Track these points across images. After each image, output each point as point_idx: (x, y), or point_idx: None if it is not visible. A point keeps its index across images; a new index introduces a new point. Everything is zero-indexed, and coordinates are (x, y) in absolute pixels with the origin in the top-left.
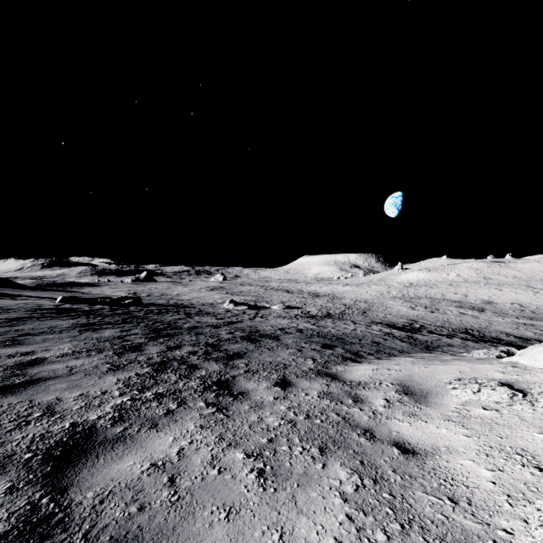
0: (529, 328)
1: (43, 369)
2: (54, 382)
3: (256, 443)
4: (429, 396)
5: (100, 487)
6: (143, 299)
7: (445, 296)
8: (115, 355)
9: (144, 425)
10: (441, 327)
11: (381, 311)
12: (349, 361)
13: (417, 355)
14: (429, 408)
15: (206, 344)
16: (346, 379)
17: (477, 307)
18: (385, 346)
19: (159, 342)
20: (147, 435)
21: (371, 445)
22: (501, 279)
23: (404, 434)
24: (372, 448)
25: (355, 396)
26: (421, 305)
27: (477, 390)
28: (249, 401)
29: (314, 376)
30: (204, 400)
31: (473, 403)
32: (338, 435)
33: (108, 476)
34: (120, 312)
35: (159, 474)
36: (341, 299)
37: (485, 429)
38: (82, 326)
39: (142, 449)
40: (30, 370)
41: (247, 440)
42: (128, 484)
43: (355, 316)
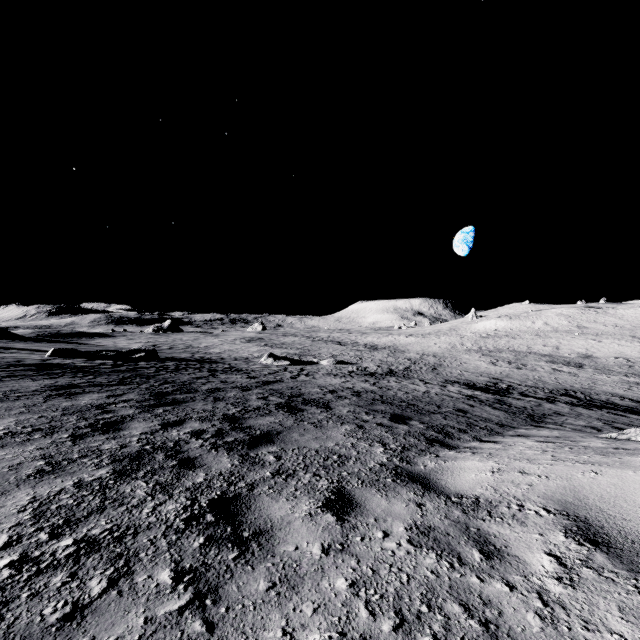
0: None
1: None
2: None
3: None
4: None
5: None
6: (163, 353)
7: (532, 349)
8: (69, 441)
9: None
10: (534, 388)
11: (455, 367)
12: (439, 446)
13: (528, 431)
14: None
15: (223, 418)
16: (448, 490)
17: (573, 362)
18: (475, 416)
19: (154, 414)
20: None
21: None
22: (598, 328)
23: None
24: None
25: (479, 538)
26: (503, 359)
27: None
28: (271, 562)
29: (391, 481)
30: (174, 559)
31: None
32: None
33: None
34: (123, 369)
35: None
36: (404, 352)
37: None
38: (57, 389)
39: None
40: None
41: None
42: None
43: (424, 374)
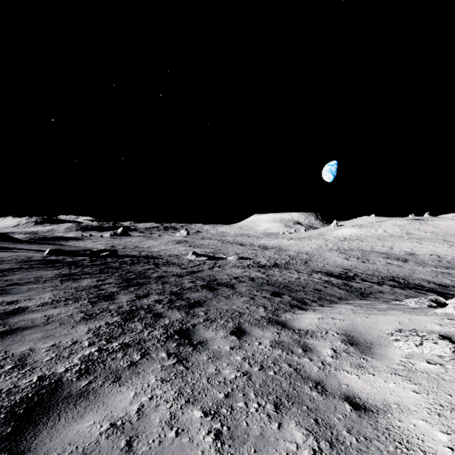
0: (446, 276)
1: (23, 318)
2: (31, 331)
3: (213, 398)
4: (374, 347)
5: (57, 453)
6: (119, 251)
7: (374, 248)
8: (90, 304)
9: (108, 378)
10: (372, 276)
11: (320, 262)
12: (296, 309)
13: (354, 302)
14: (375, 360)
15: (171, 293)
16: (295, 327)
17: (401, 258)
18: (326, 293)
19: (129, 291)
20: (109, 390)
21: (323, 400)
22: (421, 234)
23: (353, 388)
24: (324, 403)
25: (304, 345)
26: (354, 256)
27: (419, 343)
28: (208, 351)
29: (266, 324)
30: (165, 350)
31: (417, 356)
32: (292, 389)
33: (66, 439)
34: (99, 263)
35: (117, 437)
36: (286, 251)
37: (433, 385)
38: (64, 276)
39: (103, 406)
40: (11, 319)
41: (205, 396)
42: (85, 448)
43: (299, 266)
